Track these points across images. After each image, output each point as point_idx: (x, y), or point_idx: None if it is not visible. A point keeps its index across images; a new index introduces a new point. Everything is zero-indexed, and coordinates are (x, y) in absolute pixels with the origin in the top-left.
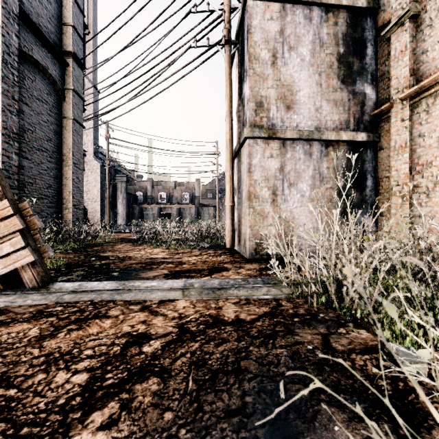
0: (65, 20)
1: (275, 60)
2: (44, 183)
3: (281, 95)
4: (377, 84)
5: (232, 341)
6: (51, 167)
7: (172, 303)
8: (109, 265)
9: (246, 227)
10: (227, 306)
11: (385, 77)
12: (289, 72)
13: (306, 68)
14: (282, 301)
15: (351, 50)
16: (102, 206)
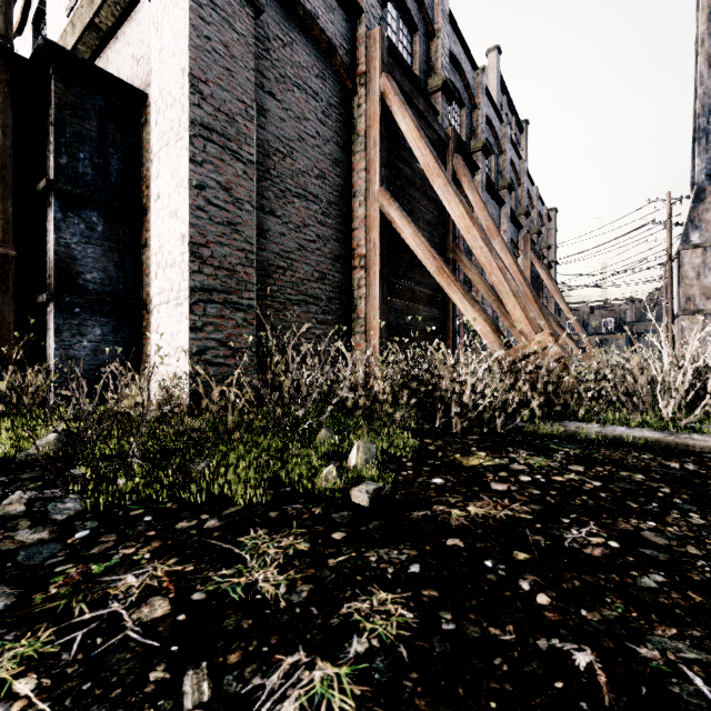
0: (550, 243)
1: (698, 276)
2: None
3: (703, 293)
4: None
5: None
6: None
7: None
8: None
9: None
10: None
11: None
12: (709, 281)
13: None
14: None
15: None
16: None
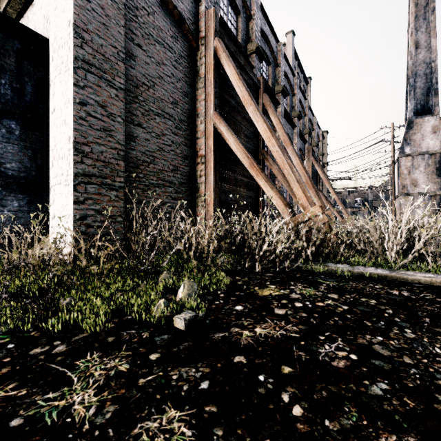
0: (324, 152)
1: (409, 173)
2: None
3: (412, 183)
4: None
5: None
6: None
7: None
8: None
9: None
10: None
11: None
12: (415, 176)
13: (422, 174)
14: None
15: None
16: None
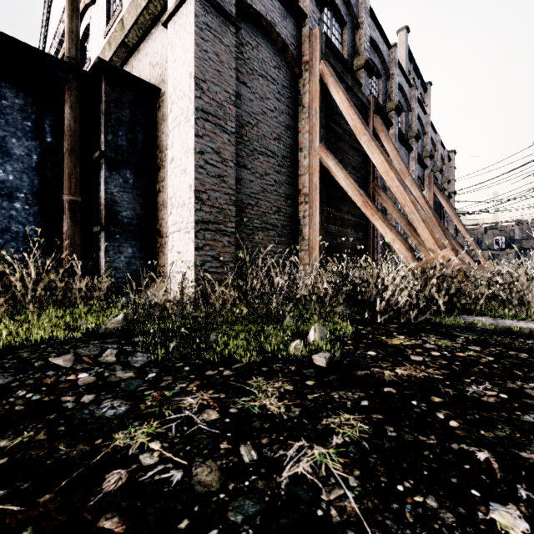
0: (450, 178)
1: None
2: None
3: None
4: None
5: None
6: None
7: None
8: None
9: None
10: None
11: None
12: None
13: None
14: None
15: None
16: None
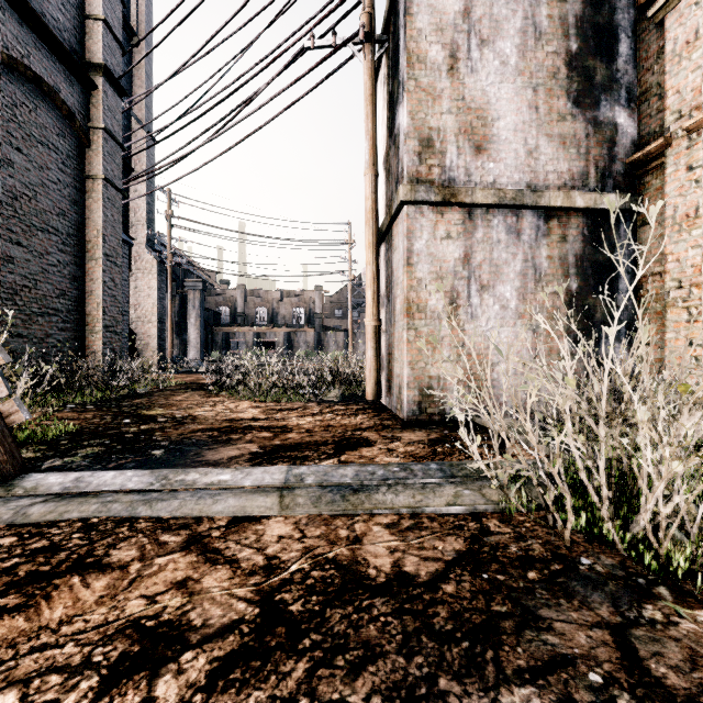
0: (91, 11)
1: (455, 63)
2: (53, 288)
3: (466, 127)
4: (637, 108)
5: (392, 655)
6: (66, 261)
7: (255, 526)
8: (152, 434)
9: (403, 364)
10: (373, 534)
11: (652, 95)
12: (480, 85)
13: (510, 78)
14: (489, 520)
15: (591, 46)
16: (161, 329)
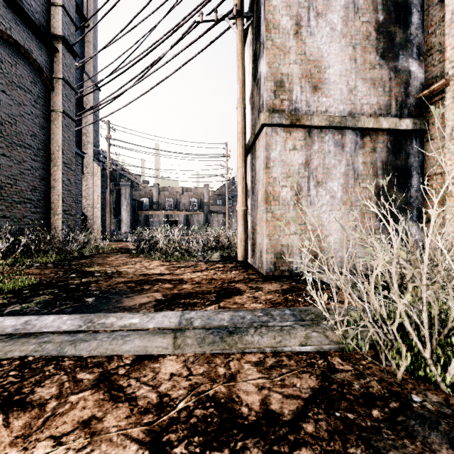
0: (54, 0)
1: (299, 29)
2: (28, 185)
3: (306, 73)
4: (424, 60)
5: None
6: (36, 167)
7: (153, 364)
8: (88, 285)
9: (263, 236)
10: (244, 372)
11: (435, 51)
12: (316, 44)
13: (337, 39)
14: (333, 358)
15: (393, 17)
16: (103, 212)
